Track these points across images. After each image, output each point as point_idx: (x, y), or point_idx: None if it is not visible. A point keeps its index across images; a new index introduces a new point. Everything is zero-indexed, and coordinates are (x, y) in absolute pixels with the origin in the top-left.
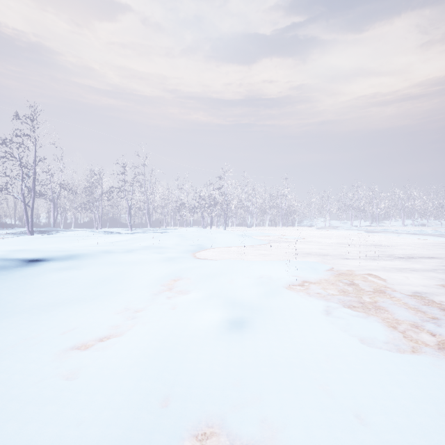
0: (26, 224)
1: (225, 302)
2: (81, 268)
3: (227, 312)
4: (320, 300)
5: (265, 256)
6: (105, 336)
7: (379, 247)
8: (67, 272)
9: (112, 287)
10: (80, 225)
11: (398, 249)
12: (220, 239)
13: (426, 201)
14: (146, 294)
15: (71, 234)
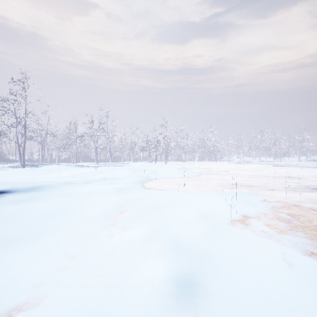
0: (19, 159)
1: (169, 246)
2: (39, 199)
3: (171, 263)
4: (270, 242)
5: (198, 186)
6: (17, 306)
7: (291, 179)
8: (22, 205)
9: (60, 221)
10: (62, 160)
11: (308, 180)
12: (163, 172)
13: (316, 142)
14: (89, 231)
15: (51, 167)
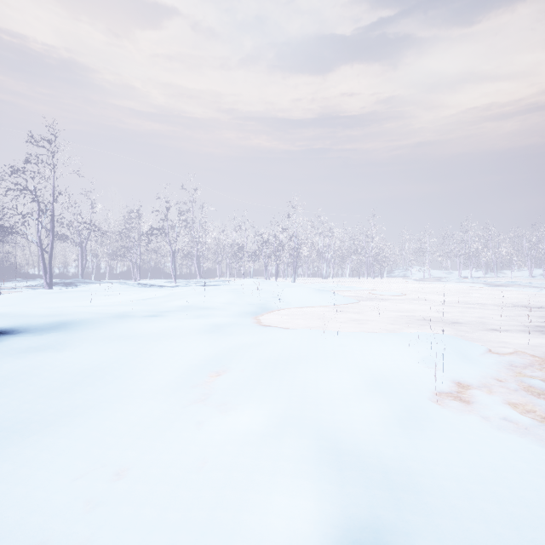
0: (43, 274)
1: (318, 453)
2: (65, 347)
3: (328, 498)
4: (530, 445)
5: (355, 322)
6: None
7: (526, 309)
8: (34, 358)
9: (100, 392)
10: (117, 276)
11: None
12: (290, 296)
13: None
14: (155, 414)
15: (96, 288)
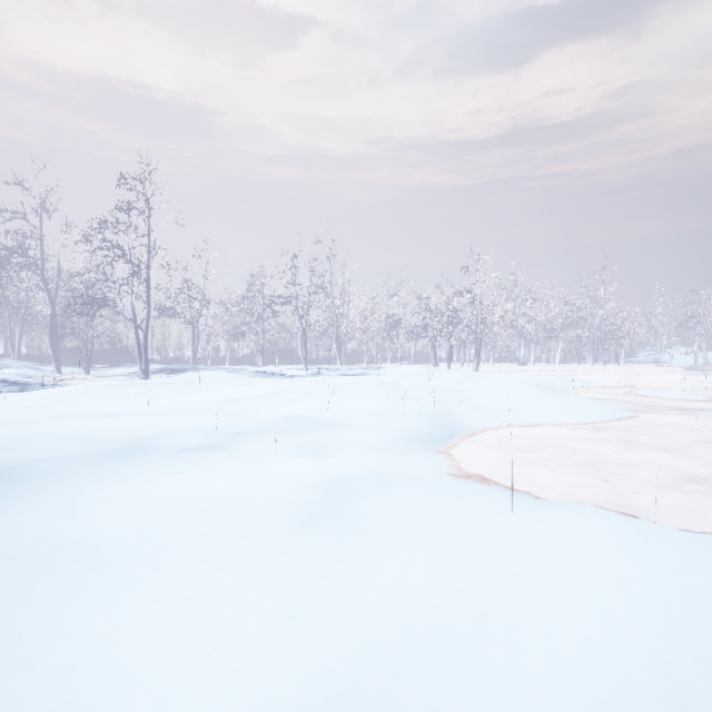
0: (138, 358)
1: None
2: None
3: None
4: None
5: (651, 465)
6: None
7: None
8: None
9: None
10: (241, 360)
11: None
12: (491, 400)
13: None
14: None
15: (194, 377)
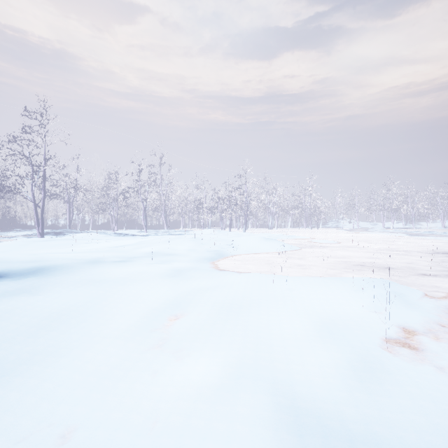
0: (37, 225)
1: (275, 413)
2: (39, 292)
3: None
4: None
5: (298, 266)
6: None
7: (447, 256)
8: (7, 302)
9: (63, 337)
10: (99, 227)
11: None
12: (242, 244)
13: None
14: (112, 361)
15: (80, 237)
